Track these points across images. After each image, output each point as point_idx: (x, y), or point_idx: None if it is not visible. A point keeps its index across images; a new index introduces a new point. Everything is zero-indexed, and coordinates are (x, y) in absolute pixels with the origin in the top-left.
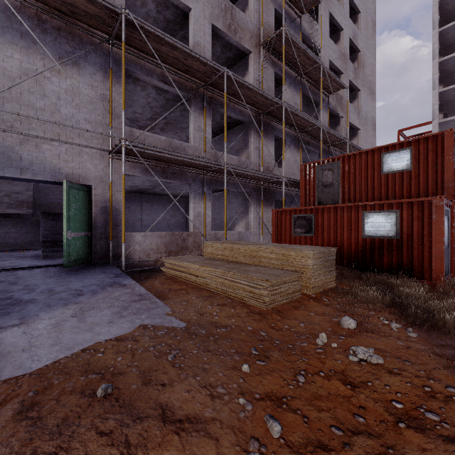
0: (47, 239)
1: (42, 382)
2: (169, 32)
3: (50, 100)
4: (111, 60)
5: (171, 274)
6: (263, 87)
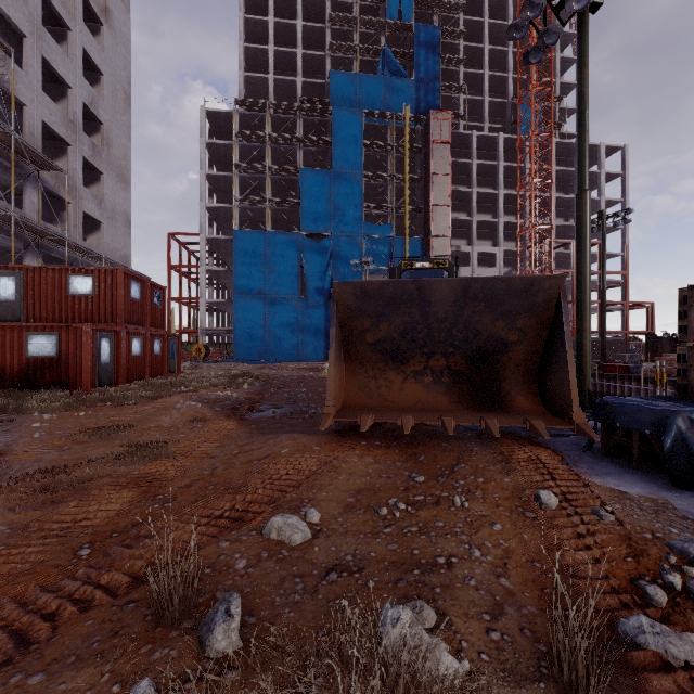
0: None
1: None
2: None
3: None
4: None
5: None
6: None
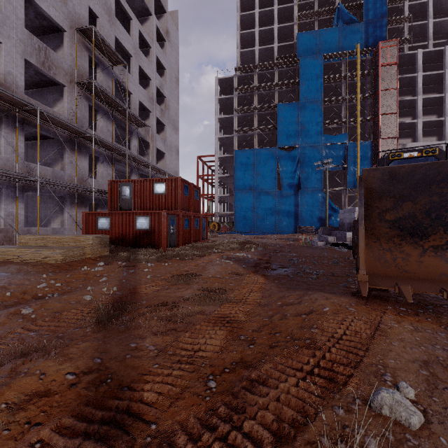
0: None
1: None
2: None
3: None
4: None
5: None
6: (78, 115)
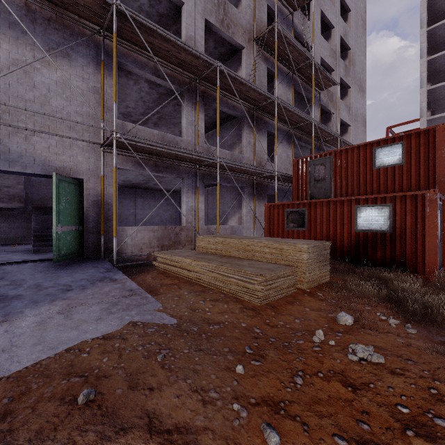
0: (39, 234)
1: (19, 387)
2: (162, 26)
3: (40, 92)
4: (103, 52)
5: (163, 269)
6: (256, 83)
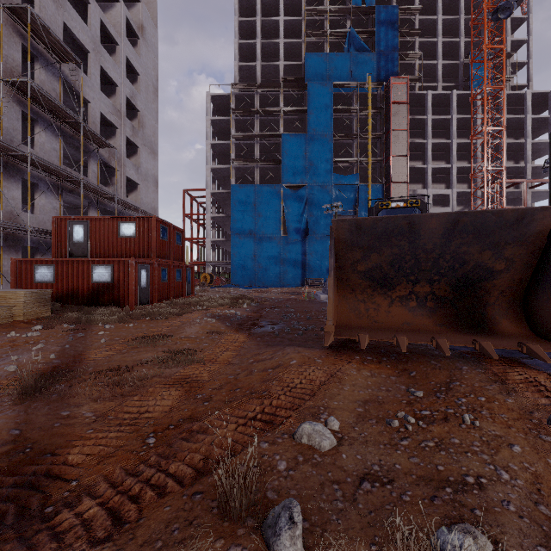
0: None
1: None
2: None
3: None
4: None
5: None
6: (4, 125)
